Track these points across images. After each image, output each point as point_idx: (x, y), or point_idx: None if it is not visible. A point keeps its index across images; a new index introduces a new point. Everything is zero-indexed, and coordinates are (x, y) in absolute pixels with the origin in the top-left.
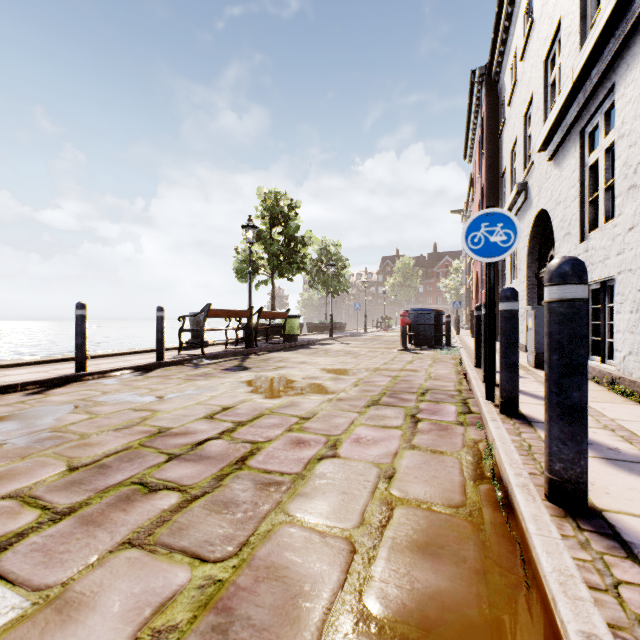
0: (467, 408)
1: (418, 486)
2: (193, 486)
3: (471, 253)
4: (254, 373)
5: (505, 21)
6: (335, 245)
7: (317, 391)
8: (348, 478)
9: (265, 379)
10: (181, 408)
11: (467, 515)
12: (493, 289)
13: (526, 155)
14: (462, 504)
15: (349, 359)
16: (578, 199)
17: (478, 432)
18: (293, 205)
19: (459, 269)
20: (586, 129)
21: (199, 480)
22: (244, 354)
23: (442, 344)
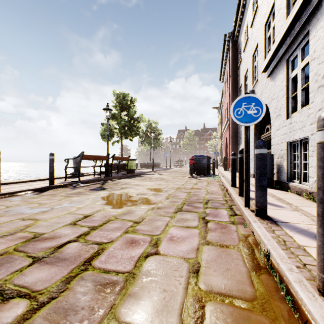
0: (233, 212)
1: (218, 279)
2: (43, 291)
3: (236, 120)
4: (108, 192)
5: (242, 8)
6: (155, 123)
7: (145, 202)
8: (167, 274)
9: (114, 195)
10: (56, 217)
11: (261, 309)
12: (249, 142)
13: (253, 76)
14: (254, 296)
15: (163, 182)
16: (285, 96)
17: (245, 229)
18: (132, 100)
19: (216, 136)
20: (290, 58)
21: (50, 284)
22: (104, 180)
23: (210, 174)
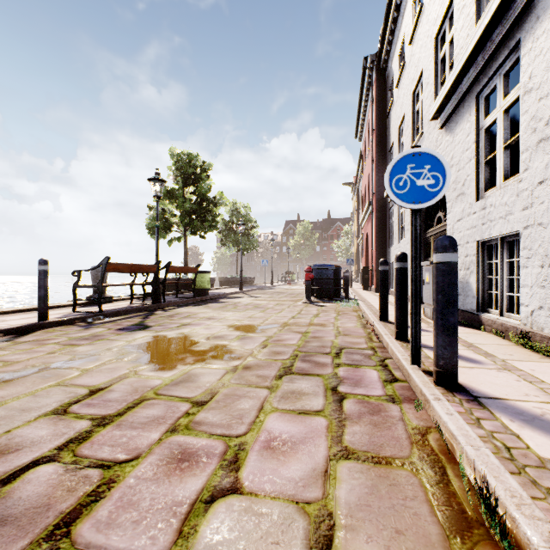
0: (390, 373)
1: None
2: None
3: (396, 198)
4: (153, 333)
5: (394, 12)
6: (245, 207)
7: (221, 356)
8: None
9: (163, 341)
10: (28, 395)
11: None
12: (419, 239)
13: (414, 128)
14: None
15: (257, 313)
16: (474, 160)
17: (418, 414)
18: (205, 167)
19: (349, 232)
20: (482, 93)
21: None
22: (150, 310)
23: (340, 296)
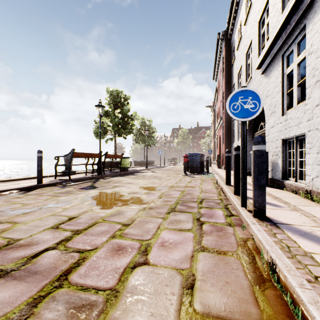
0: (229, 212)
1: (217, 297)
2: (0, 319)
3: (232, 115)
4: (99, 190)
5: (235, 6)
6: (149, 121)
7: (136, 202)
8: (156, 291)
9: (105, 194)
10: (37, 219)
11: None
12: (246, 138)
13: (247, 74)
14: None
15: (156, 180)
16: (280, 92)
17: (243, 231)
18: (126, 98)
19: (209, 135)
20: (285, 54)
21: (12, 308)
22: (96, 178)
23: (204, 172)
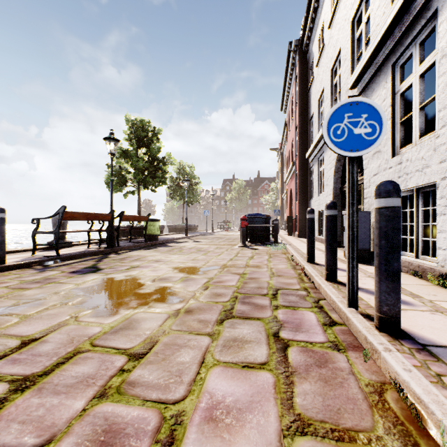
0: (327, 315)
1: None
2: None
3: (334, 146)
4: (103, 276)
5: (315, 3)
6: (190, 167)
7: (164, 299)
8: None
9: (111, 283)
10: None
11: None
12: (356, 186)
13: (332, 99)
14: None
15: (200, 256)
16: (390, 121)
17: (366, 364)
18: (156, 131)
19: (275, 189)
20: (397, 63)
21: None
22: (105, 253)
23: (270, 241)
